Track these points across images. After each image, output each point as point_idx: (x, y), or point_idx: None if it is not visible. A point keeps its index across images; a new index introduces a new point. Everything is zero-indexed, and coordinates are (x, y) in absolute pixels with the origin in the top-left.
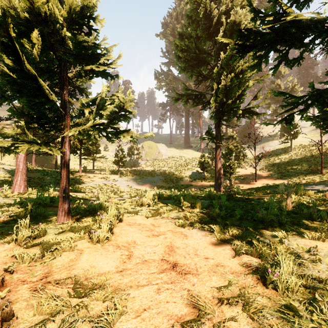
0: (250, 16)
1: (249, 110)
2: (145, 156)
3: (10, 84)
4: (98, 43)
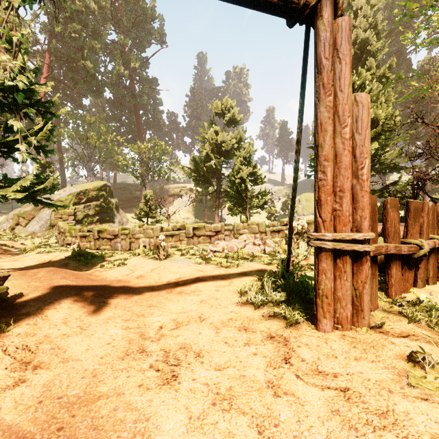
0: (392, 77)
1: (392, 166)
2: (302, 210)
3: (235, 196)
4: (257, 172)
